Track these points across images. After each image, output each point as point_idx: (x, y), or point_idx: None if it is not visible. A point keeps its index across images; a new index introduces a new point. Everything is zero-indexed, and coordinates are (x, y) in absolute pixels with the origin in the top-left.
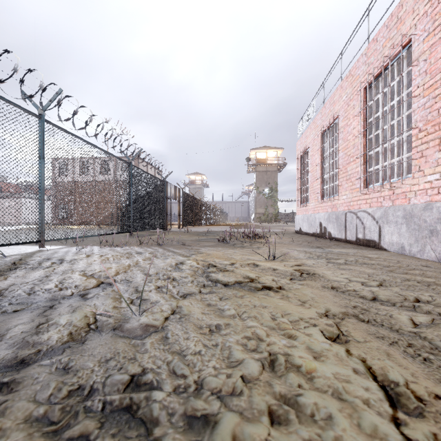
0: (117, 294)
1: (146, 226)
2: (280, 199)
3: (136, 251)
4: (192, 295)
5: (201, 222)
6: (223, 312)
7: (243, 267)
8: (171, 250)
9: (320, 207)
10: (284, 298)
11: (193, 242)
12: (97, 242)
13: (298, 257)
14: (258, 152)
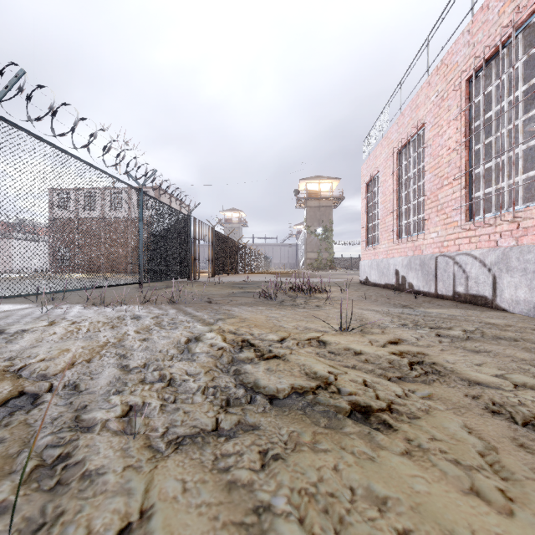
0: (20, 439)
1: (163, 275)
2: (336, 241)
3: (134, 315)
4: (195, 444)
5: (238, 270)
6: (269, 534)
7: (302, 348)
8: (188, 312)
9: (395, 249)
10: (416, 456)
11: (225, 297)
12: (86, 299)
13: (384, 325)
14: (309, 183)
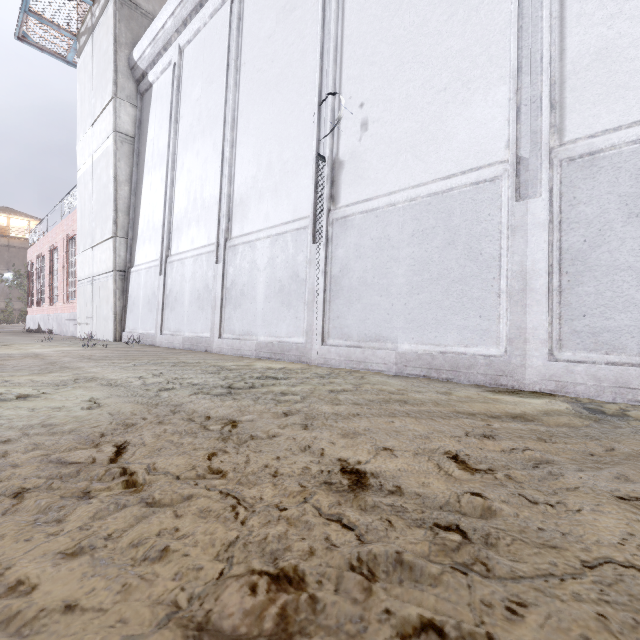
0: None
1: None
2: None
3: None
4: None
5: None
6: None
7: None
8: None
9: (39, 310)
10: None
11: None
12: None
13: None
14: None
